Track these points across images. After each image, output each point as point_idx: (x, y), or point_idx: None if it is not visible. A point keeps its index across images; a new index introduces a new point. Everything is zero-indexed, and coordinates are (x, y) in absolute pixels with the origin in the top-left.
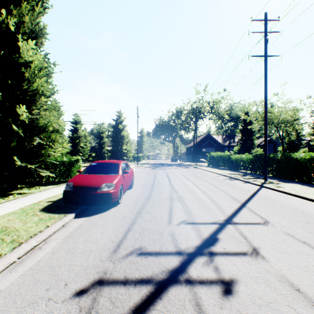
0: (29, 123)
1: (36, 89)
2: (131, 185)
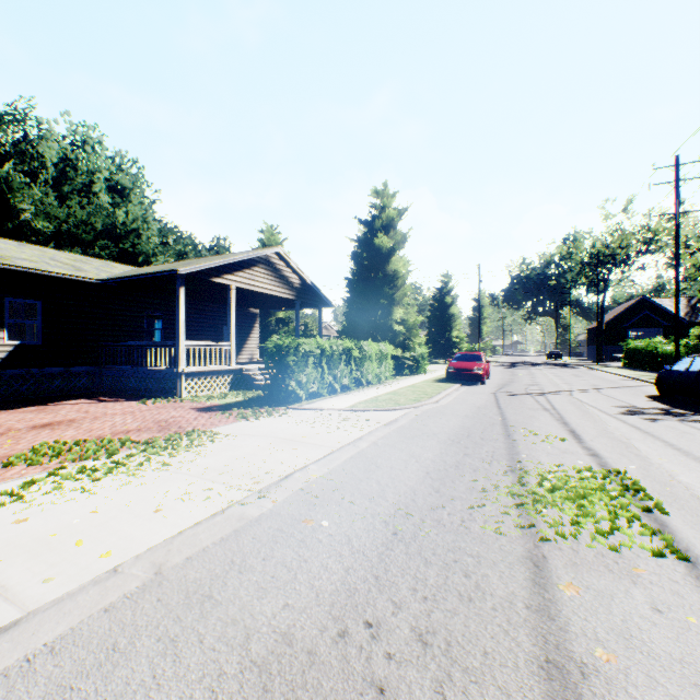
0: (399, 321)
1: (405, 293)
2: (488, 376)
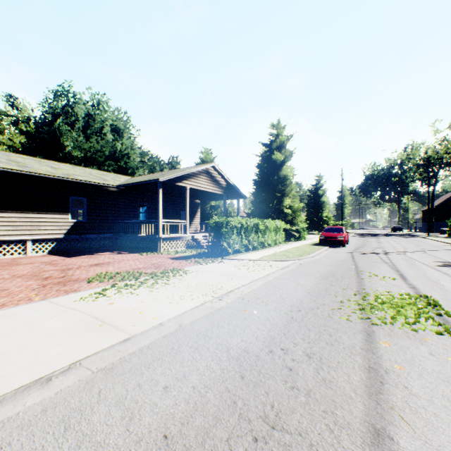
0: (288, 207)
1: (291, 189)
2: (347, 242)
